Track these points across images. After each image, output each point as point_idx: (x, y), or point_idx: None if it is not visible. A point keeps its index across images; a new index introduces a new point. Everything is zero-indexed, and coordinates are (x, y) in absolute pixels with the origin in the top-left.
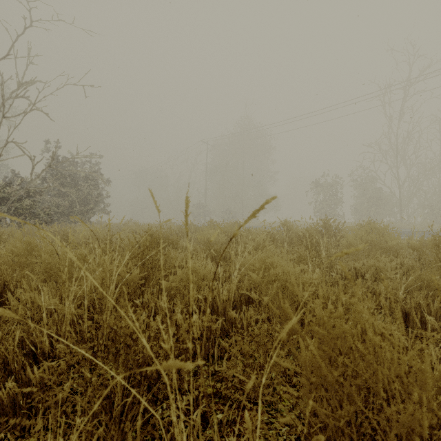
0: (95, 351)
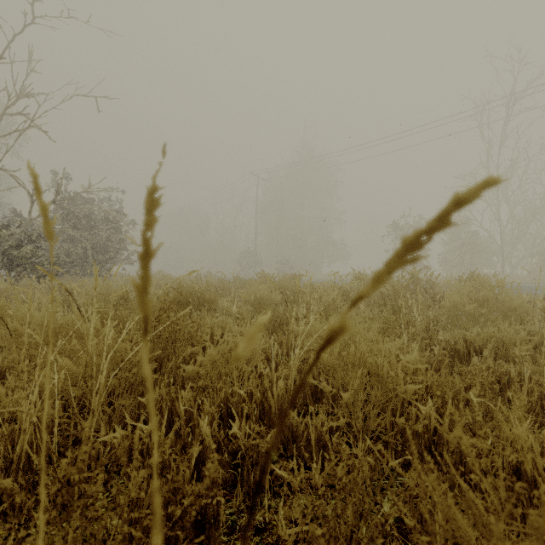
0: (71, 485)
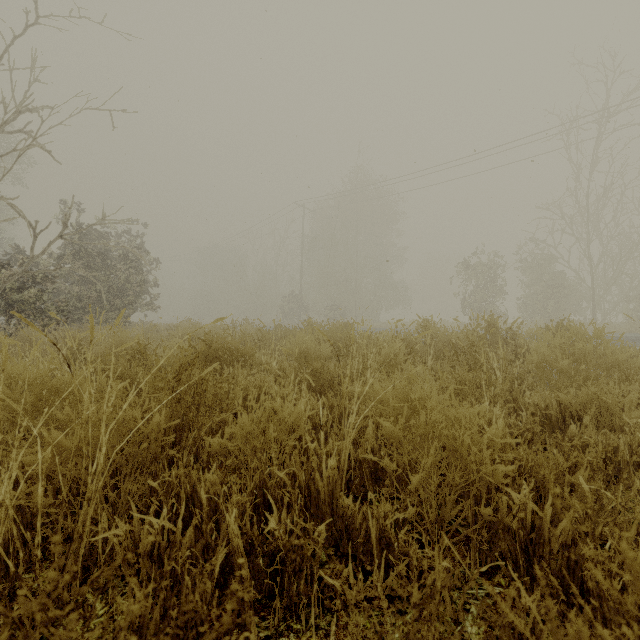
0: (58, 597)
